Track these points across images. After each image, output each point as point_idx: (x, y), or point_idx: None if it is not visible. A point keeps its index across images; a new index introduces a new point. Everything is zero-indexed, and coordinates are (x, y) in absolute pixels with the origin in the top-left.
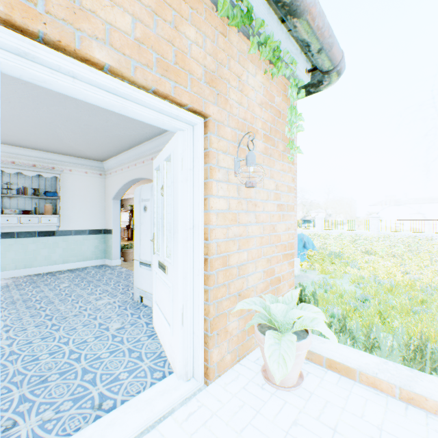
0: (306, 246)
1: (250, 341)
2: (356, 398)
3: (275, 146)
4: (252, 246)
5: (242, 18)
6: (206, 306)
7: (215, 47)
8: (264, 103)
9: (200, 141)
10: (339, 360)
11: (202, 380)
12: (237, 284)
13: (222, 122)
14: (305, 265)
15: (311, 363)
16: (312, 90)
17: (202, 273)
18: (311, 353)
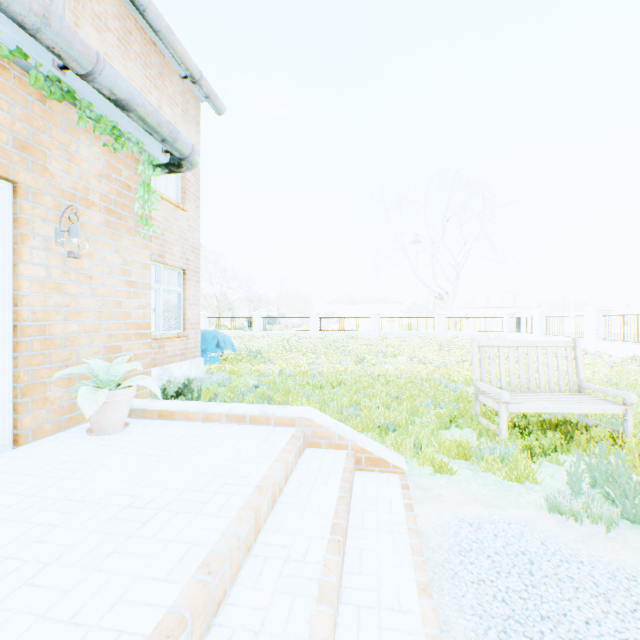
0: (222, 345)
1: (83, 414)
2: (169, 427)
3: (124, 221)
4: (87, 319)
5: (64, 95)
6: (17, 372)
7: (29, 115)
8: (105, 176)
9: (8, 206)
10: (166, 408)
11: (11, 446)
12: (63, 354)
13: (41, 190)
14: (215, 367)
15: (146, 419)
16: (175, 170)
17: (10, 338)
18: (146, 411)
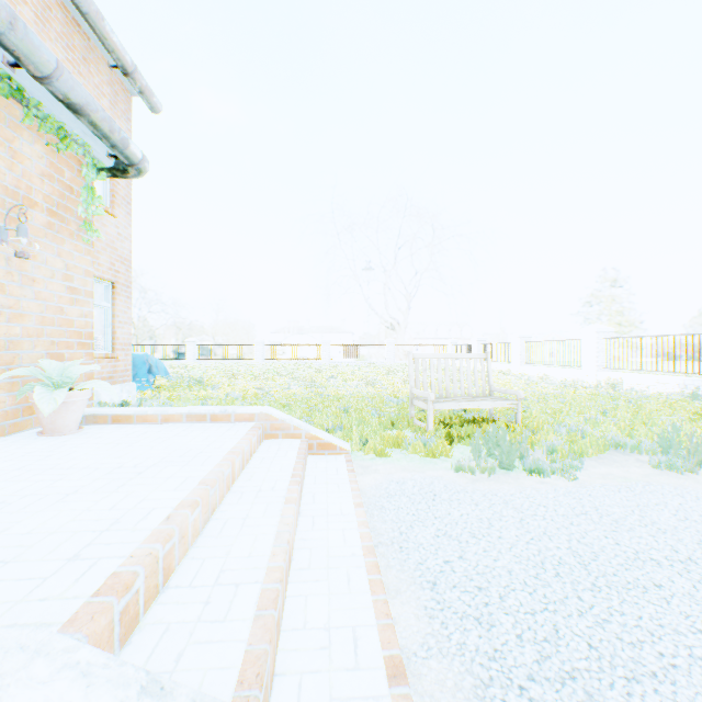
0: (155, 371)
1: (26, 421)
2: (128, 428)
3: (66, 224)
4: (30, 323)
5: (13, 92)
6: None
7: None
8: (48, 176)
9: None
10: (122, 413)
11: None
12: (6, 357)
13: None
14: (148, 394)
15: (98, 425)
16: (120, 175)
17: None
18: (99, 417)
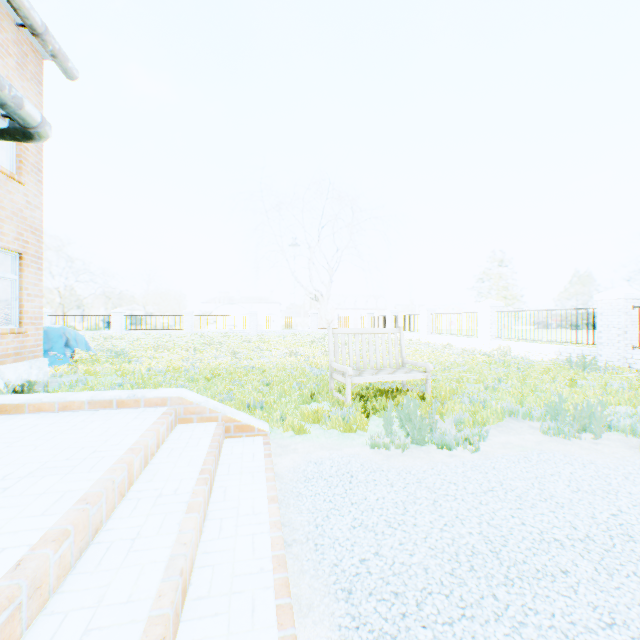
0: (72, 344)
1: None
2: (16, 420)
3: None
4: None
5: None
6: None
7: None
8: None
9: None
10: (10, 402)
11: None
12: None
13: None
14: (64, 369)
15: None
16: (17, 138)
17: None
18: None
